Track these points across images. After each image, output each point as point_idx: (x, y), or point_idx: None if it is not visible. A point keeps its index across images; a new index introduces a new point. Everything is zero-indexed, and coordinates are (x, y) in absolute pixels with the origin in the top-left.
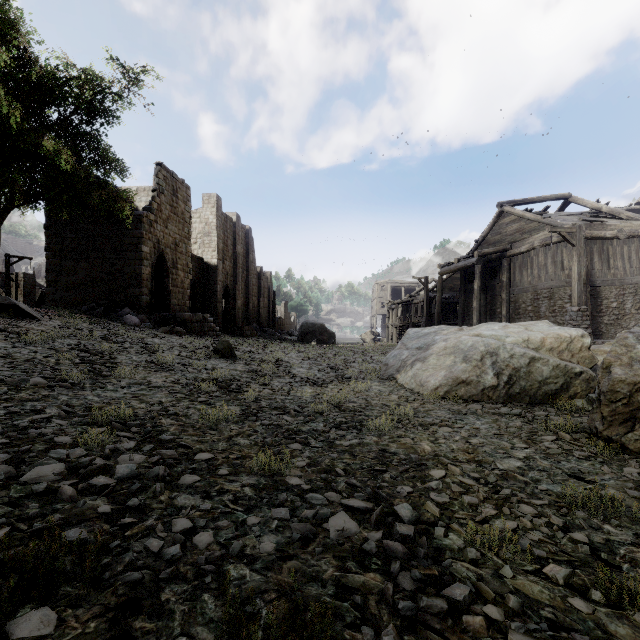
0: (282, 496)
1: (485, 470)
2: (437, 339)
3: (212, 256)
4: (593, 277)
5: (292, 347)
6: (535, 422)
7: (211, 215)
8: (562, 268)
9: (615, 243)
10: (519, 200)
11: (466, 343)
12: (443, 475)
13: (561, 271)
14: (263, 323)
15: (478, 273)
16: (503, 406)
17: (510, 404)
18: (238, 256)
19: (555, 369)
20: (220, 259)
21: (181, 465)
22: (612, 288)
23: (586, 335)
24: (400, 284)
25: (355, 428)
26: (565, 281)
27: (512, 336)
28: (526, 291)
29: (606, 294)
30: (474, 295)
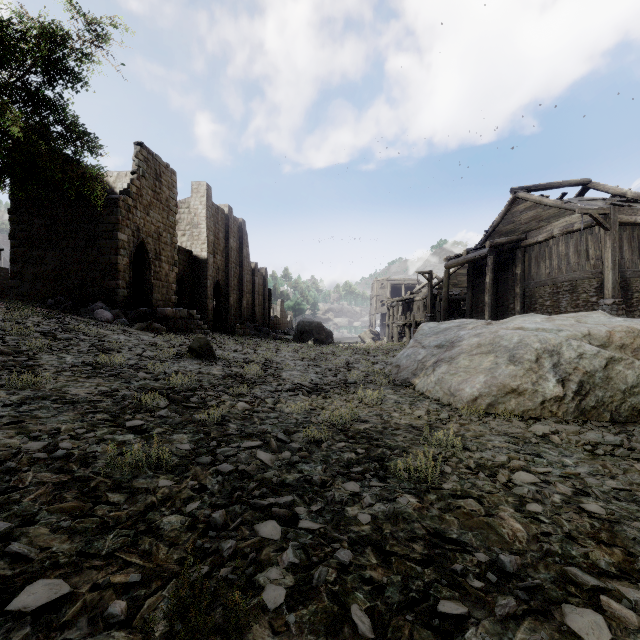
0: None
1: None
2: (464, 334)
3: (201, 249)
4: (623, 267)
5: (287, 346)
6: None
7: (200, 205)
8: (587, 258)
9: None
10: (534, 185)
11: (510, 338)
12: (610, 639)
13: (586, 261)
14: (258, 322)
15: (490, 265)
16: (582, 428)
17: (590, 425)
18: (230, 250)
19: None
20: (210, 252)
21: None
22: None
23: None
24: (400, 281)
25: (374, 475)
26: (591, 272)
27: (567, 330)
28: (544, 284)
29: (637, 286)
30: (486, 289)
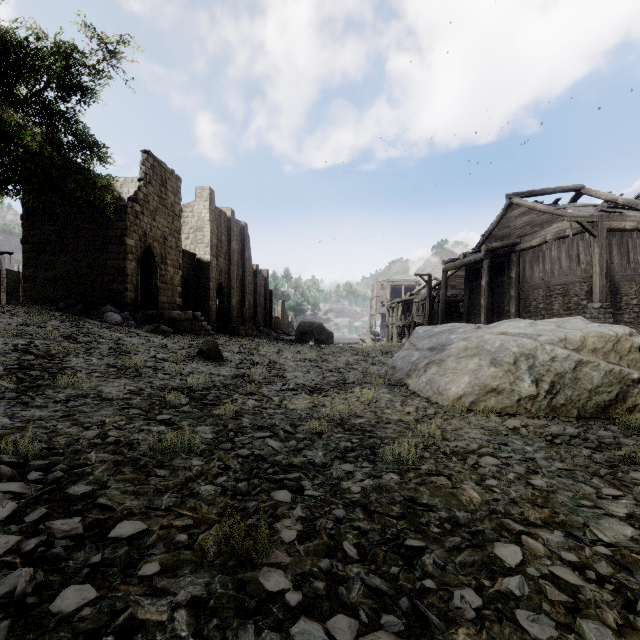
0: (245, 638)
1: (581, 545)
2: (453, 338)
3: (205, 252)
4: (612, 272)
5: (289, 347)
6: (604, 448)
7: (204, 209)
8: (578, 262)
9: (635, 235)
10: (529, 191)
11: (493, 343)
12: (521, 559)
13: (577, 266)
14: (259, 322)
15: (486, 269)
16: (549, 422)
17: (557, 420)
18: (233, 253)
19: (608, 375)
20: (213, 255)
21: (79, 553)
22: (632, 284)
23: (635, 333)
24: (400, 283)
25: (366, 459)
26: (581, 276)
27: (545, 335)
28: (537, 287)
29: (626, 290)
30: (481, 292)
